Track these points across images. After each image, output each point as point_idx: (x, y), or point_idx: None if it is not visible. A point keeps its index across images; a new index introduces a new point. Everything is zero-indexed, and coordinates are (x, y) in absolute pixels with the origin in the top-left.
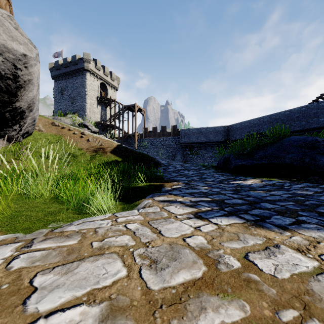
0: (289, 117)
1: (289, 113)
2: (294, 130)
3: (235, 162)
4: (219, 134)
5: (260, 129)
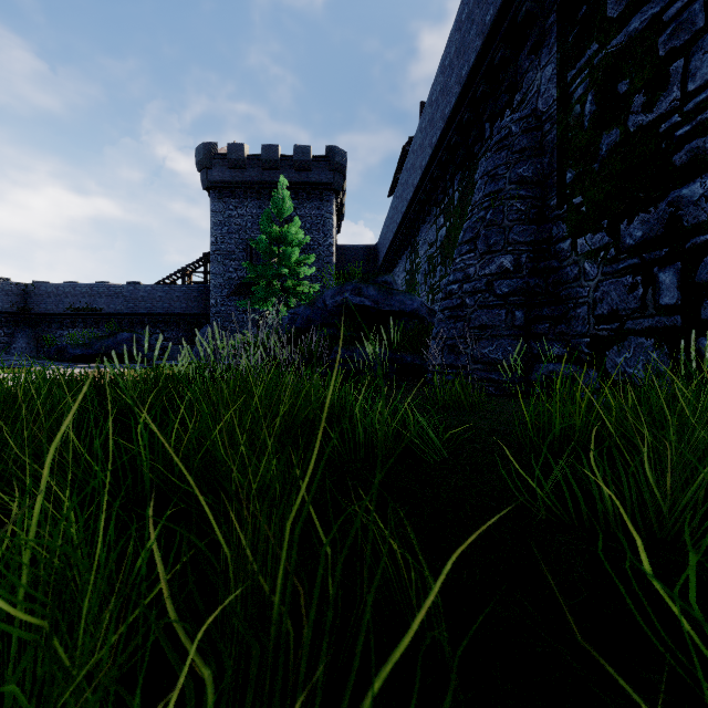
0: (133, 295)
1: (134, 289)
2: (140, 313)
3: (75, 352)
4: (6, 298)
5: (94, 303)
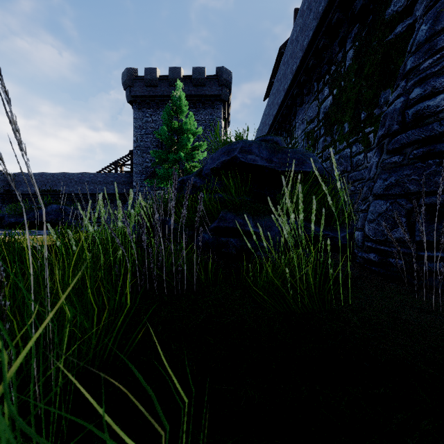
0: (81, 180)
1: (82, 176)
2: (86, 193)
3: (9, 220)
4: None
5: (55, 186)
